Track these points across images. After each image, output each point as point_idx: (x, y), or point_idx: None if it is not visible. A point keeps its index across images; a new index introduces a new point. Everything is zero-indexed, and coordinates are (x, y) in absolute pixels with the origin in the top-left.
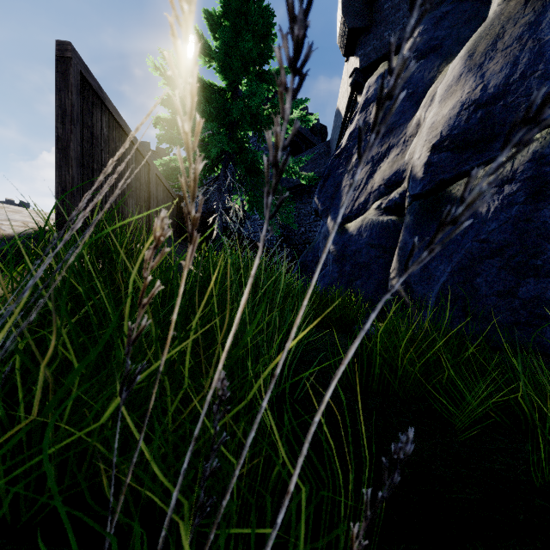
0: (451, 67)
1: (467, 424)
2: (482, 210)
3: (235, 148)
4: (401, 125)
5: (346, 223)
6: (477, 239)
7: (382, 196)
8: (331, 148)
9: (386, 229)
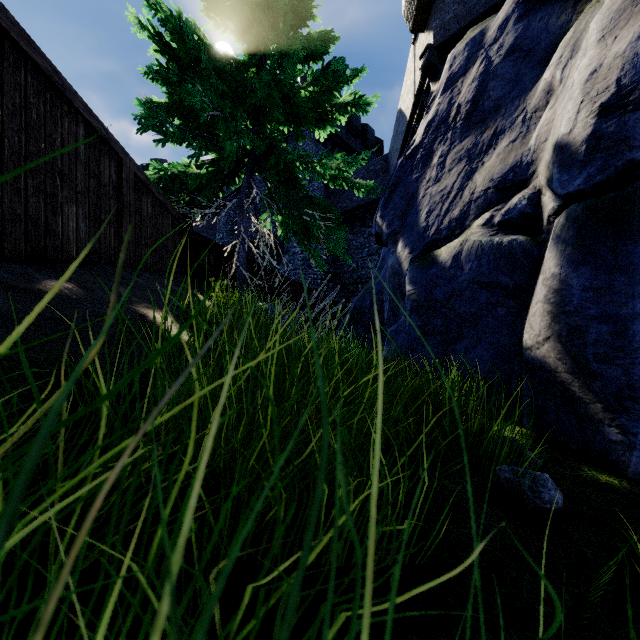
0: None
1: None
2: None
3: (263, 147)
4: (515, 98)
5: (430, 251)
6: None
7: (492, 205)
8: (390, 163)
9: (507, 258)
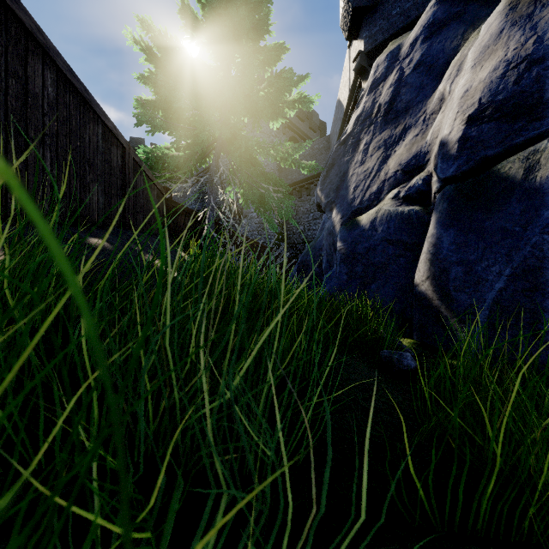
0: (486, 26)
1: None
2: None
3: (228, 134)
4: (419, 102)
5: (355, 217)
6: None
7: (400, 183)
8: (331, 143)
9: (407, 222)
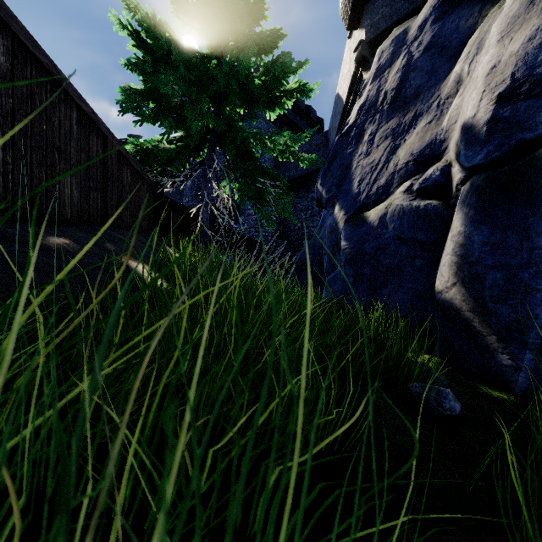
0: None
1: None
2: None
3: (223, 126)
4: (431, 86)
5: (361, 213)
6: None
7: (412, 175)
8: (329, 138)
9: (424, 218)
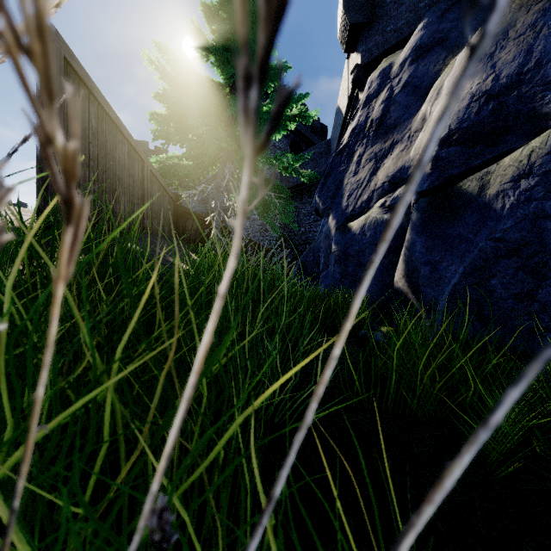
0: (459, 58)
1: (503, 456)
2: (496, 206)
3: (234, 145)
4: (406, 120)
5: (349, 222)
6: (491, 237)
7: (386, 193)
8: (331, 147)
9: None
